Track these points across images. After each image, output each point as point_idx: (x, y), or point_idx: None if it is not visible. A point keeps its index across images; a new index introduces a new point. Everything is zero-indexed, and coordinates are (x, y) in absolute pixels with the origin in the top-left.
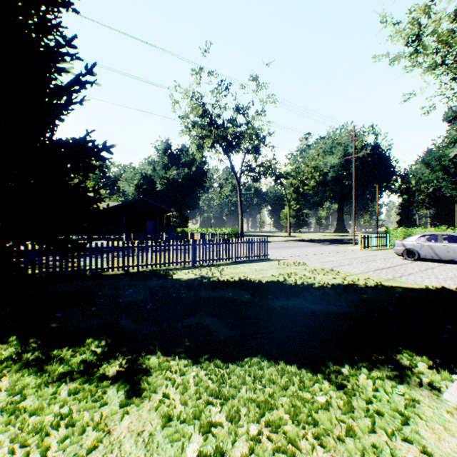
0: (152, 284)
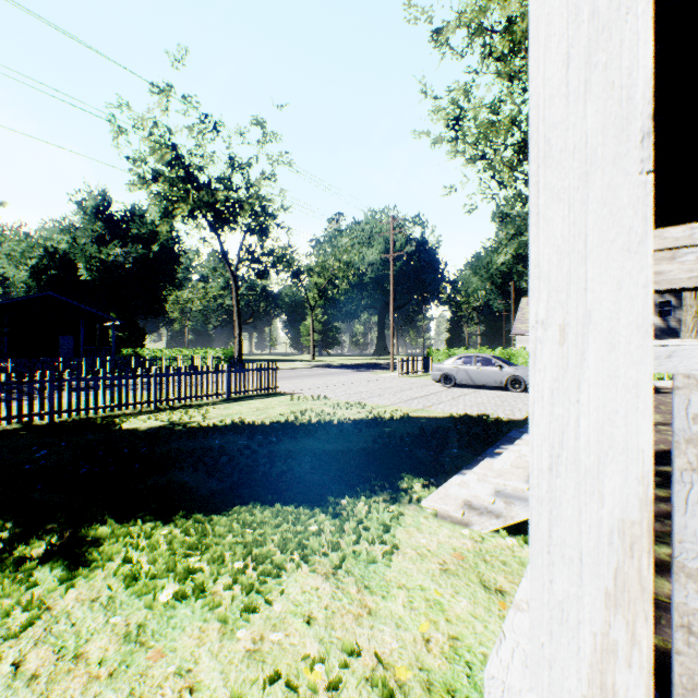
0: (84, 440)
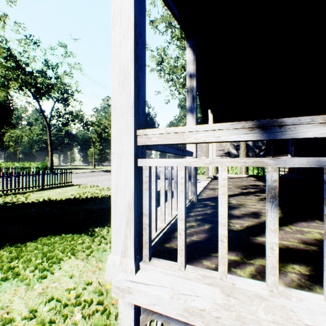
0: None
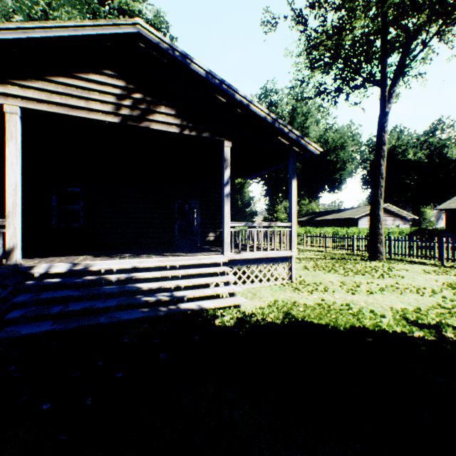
0: None
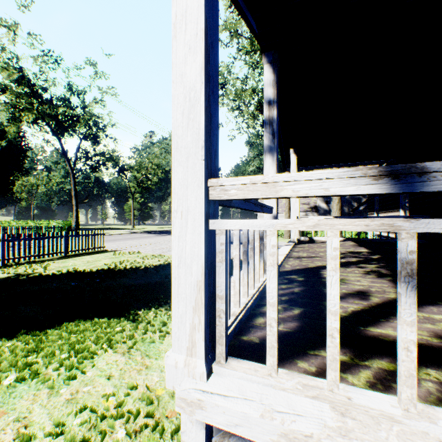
0: None
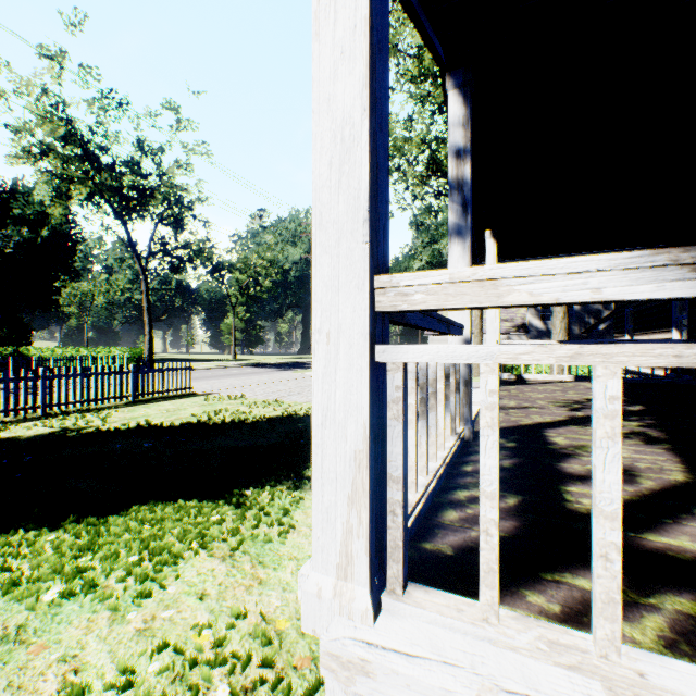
0: None
